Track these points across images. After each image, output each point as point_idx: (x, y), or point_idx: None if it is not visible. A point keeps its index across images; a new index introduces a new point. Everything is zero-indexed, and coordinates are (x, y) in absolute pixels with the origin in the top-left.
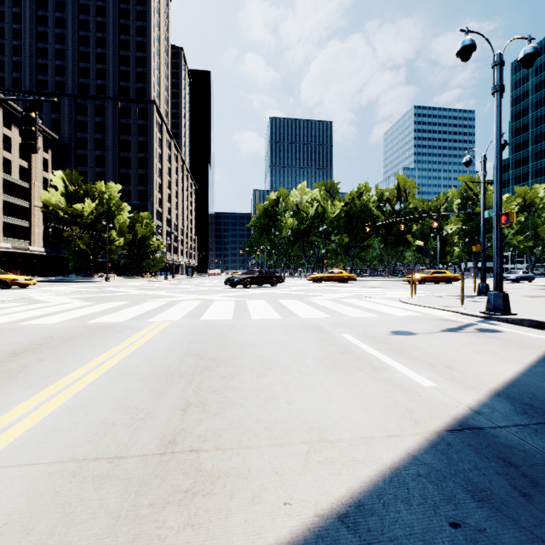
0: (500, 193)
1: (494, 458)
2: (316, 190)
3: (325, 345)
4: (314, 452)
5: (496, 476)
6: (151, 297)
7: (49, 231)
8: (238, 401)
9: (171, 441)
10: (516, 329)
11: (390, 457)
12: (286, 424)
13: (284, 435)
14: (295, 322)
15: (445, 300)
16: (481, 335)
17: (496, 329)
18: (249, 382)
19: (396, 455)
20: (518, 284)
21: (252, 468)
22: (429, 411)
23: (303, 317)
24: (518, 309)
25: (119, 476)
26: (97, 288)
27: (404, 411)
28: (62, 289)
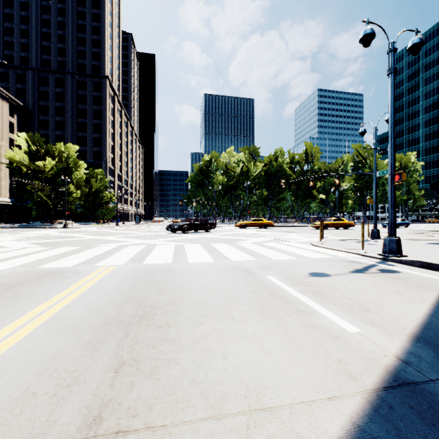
0: (394, 157)
1: None
2: (241, 153)
3: (254, 288)
4: (254, 427)
5: None
6: (101, 242)
7: (12, 184)
8: (173, 357)
9: (96, 418)
10: (410, 269)
11: (335, 430)
12: (222, 386)
13: (221, 402)
14: (226, 265)
15: (347, 243)
16: (384, 275)
17: (394, 270)
18: (184, 332)
19: (341, 426)
20: (398, 229)
21: None
22: (361, 363)
23: (233, 260)
24: (406, 251)
25: None
26: (55, 233)
27: (338, 364)
28: (23, 235)
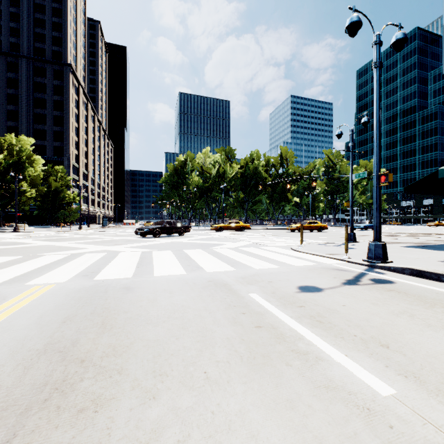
0: (379, 156)
1: None
2: (217, 154)
3: (236, 314)
4: None
5: None
6: (52, 249)
7: None
8: None
9: None
10: (402, 278)
11: None
12: None
13: None
14: (200, 278)
15: (327, 247)
16: (380, 287)
17: (387, 280)
18: (121, 425)
19: None
20: (367, 232)
21: None
22: None
23: (208, 271)
24: (388, 256)
25: None
26: None
27: None
28: None
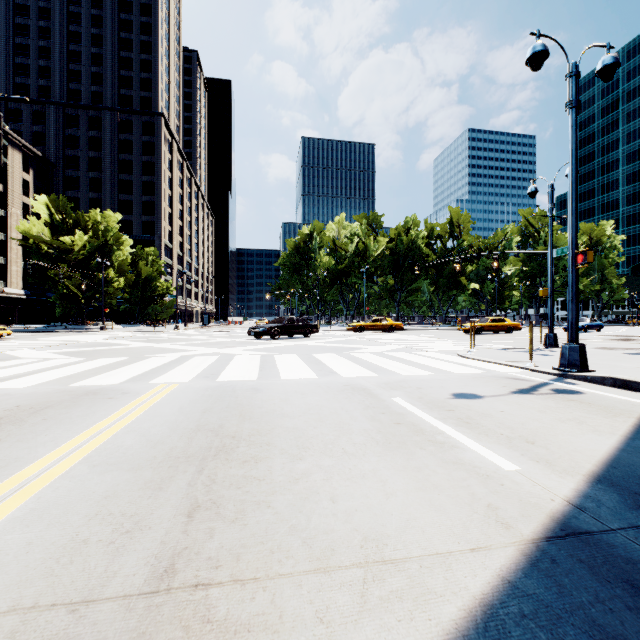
0: (576, 228)
1: (618, 582)
2: (356, 223)
3: (374, 413)
4: (373, 581)
5: (628, 613)
6: (156, 351)
7: (29, 269)
8: (264, 499)
9: (168, 569)
10: (598, 389)
11: (479, 586)
12: (331, 534)
13: (330, 553)
14: (334, 383)
15: (509, 353)
16: (559, 397)
17: (575, 390)
18: (279, 469)
19: (486, 581)
20: (586, 334)
21: (285, 614)
22: (518, 508)
23: (344, 376)
24: (594, 364)
25: (83, 637)
26: (89, 339)
27: (486, 509)
28: (44, 342)
